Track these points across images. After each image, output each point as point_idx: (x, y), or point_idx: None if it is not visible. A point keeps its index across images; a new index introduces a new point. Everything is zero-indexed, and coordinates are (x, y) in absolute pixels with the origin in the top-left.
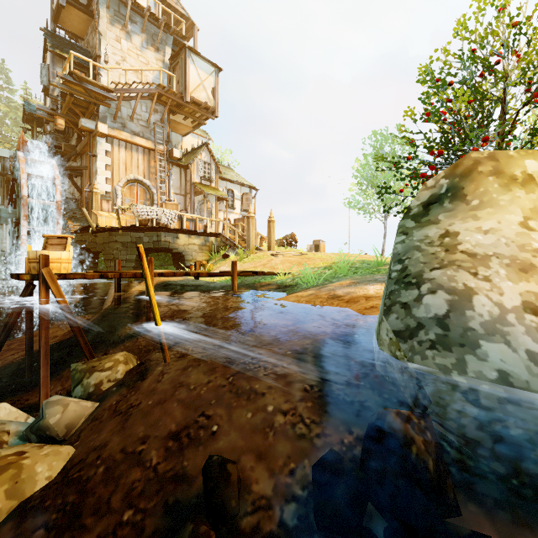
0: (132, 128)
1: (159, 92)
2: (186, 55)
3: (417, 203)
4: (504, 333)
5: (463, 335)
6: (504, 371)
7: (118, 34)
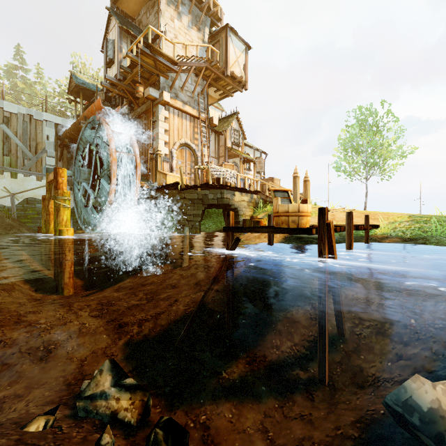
0: (182, 98)
1: (206, 66)
2: (227, 34)
3: None
4: None
5: None
6: None
7: (172, 14)
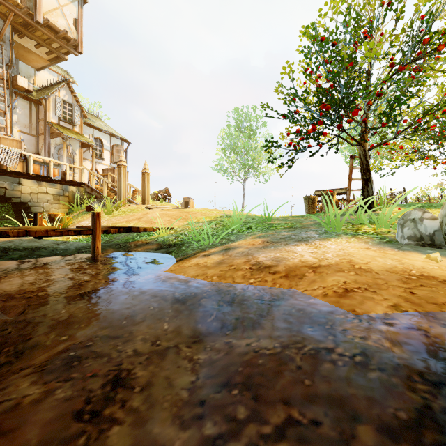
0: None
1: None
2: None
3: None
4: None
5: None
6: None
7: None
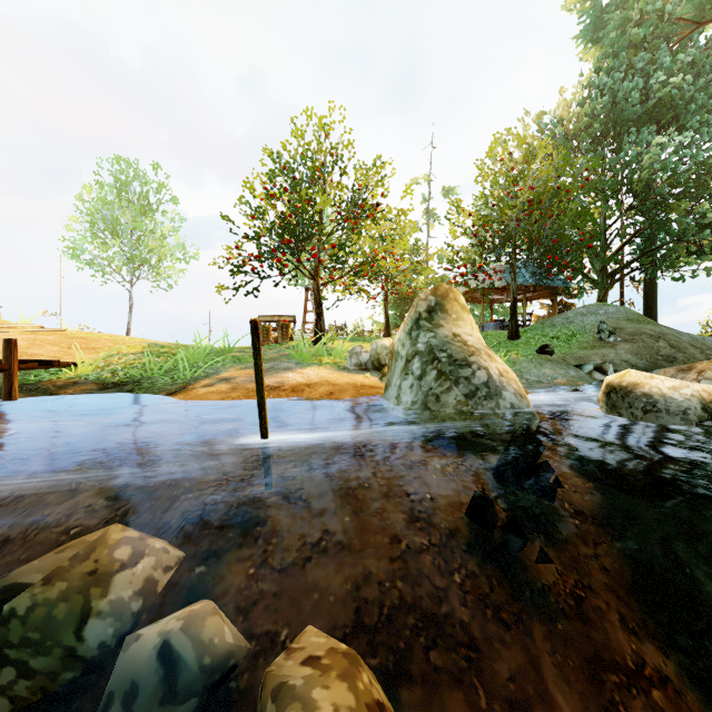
0: None
1: None
2: None
3: (422, 309)
4: (505, 386)
5: (496, 390)
6: (512, 403)
7: None
